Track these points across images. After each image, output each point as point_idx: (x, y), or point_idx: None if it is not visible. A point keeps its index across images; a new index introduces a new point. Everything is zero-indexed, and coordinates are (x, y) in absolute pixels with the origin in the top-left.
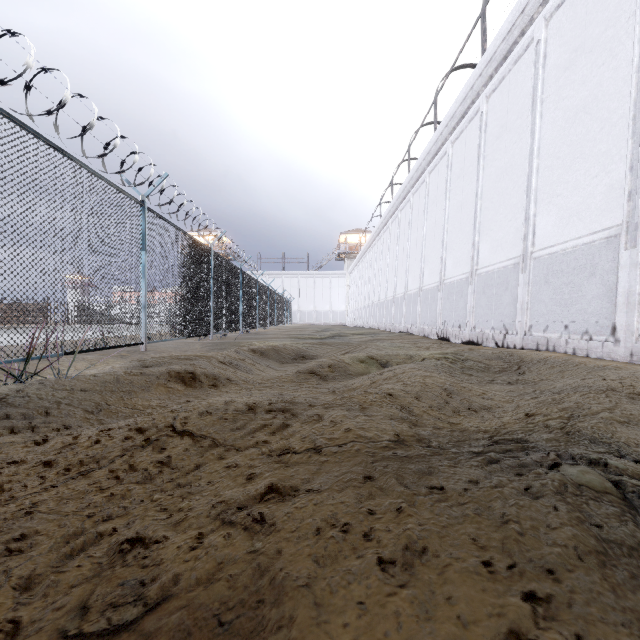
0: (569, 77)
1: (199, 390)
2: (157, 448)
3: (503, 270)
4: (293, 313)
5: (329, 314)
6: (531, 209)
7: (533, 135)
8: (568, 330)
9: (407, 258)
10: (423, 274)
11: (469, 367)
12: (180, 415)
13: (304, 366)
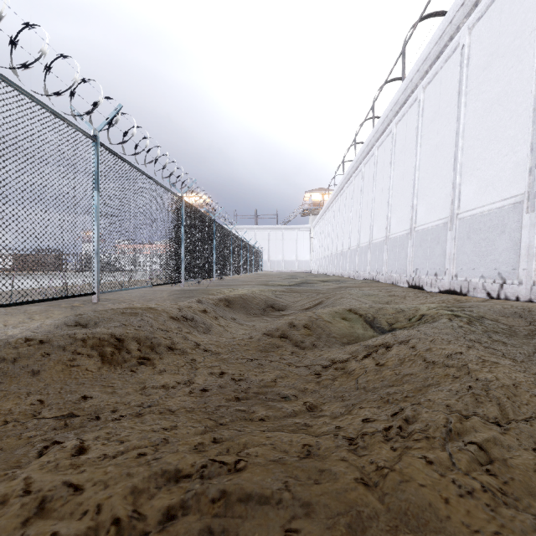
0: None
1: (120, 369)
2: None
3: (497, 211)
4: (264, 262)
5: (295, 263)
6: None
7: None
8: None
9: (372, 209)
10: (390, 223)
11: (493, 330)
12: None
13: (273, 326)
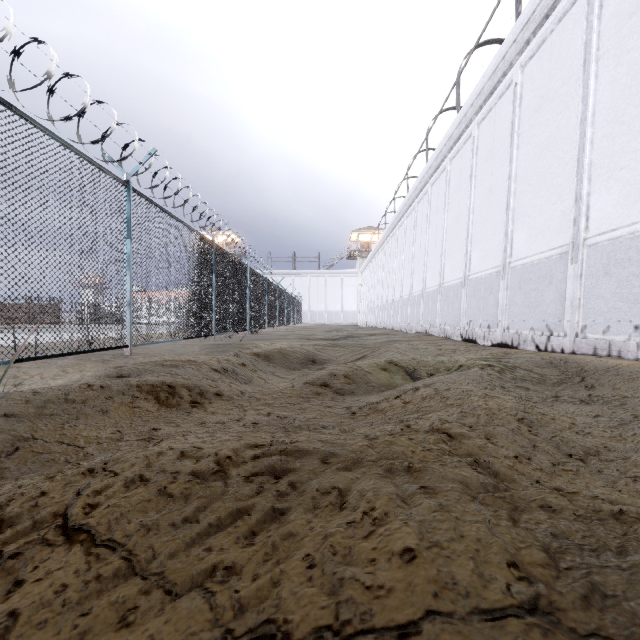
0: (637, 23)
1: (176, 410)
2: (6, 581)
3: (545, 261)
4: (304, 313)
5: (340, 314)
6: (584, 187)
7: (585, 100)
8: (639, 331)
9: (425, 253)
10: (444, 270)
11: (521, 378)
12: (92, 485)
13: (314, 376)
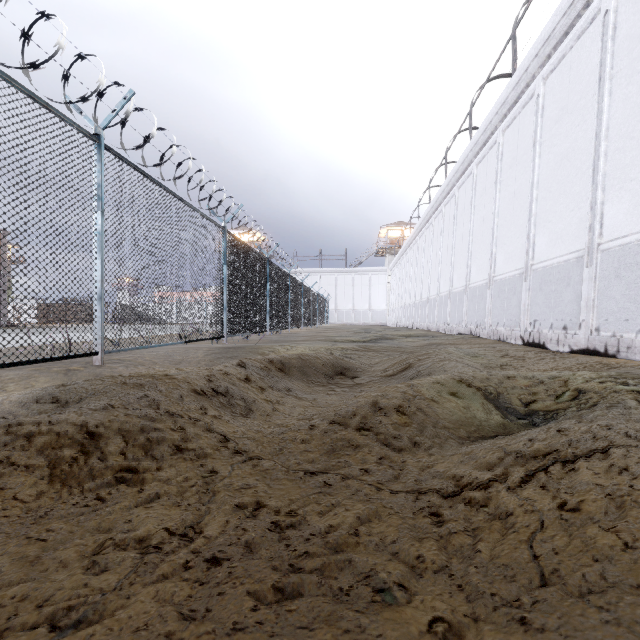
0: None
1: (79, 494)
2: None
3: None
4: (330, 312)
5: (368, 313)
6: None
7: None
8: None
9: (469, 243)
10: (495, 260)
11: None
12: None
13: (347, 409)
